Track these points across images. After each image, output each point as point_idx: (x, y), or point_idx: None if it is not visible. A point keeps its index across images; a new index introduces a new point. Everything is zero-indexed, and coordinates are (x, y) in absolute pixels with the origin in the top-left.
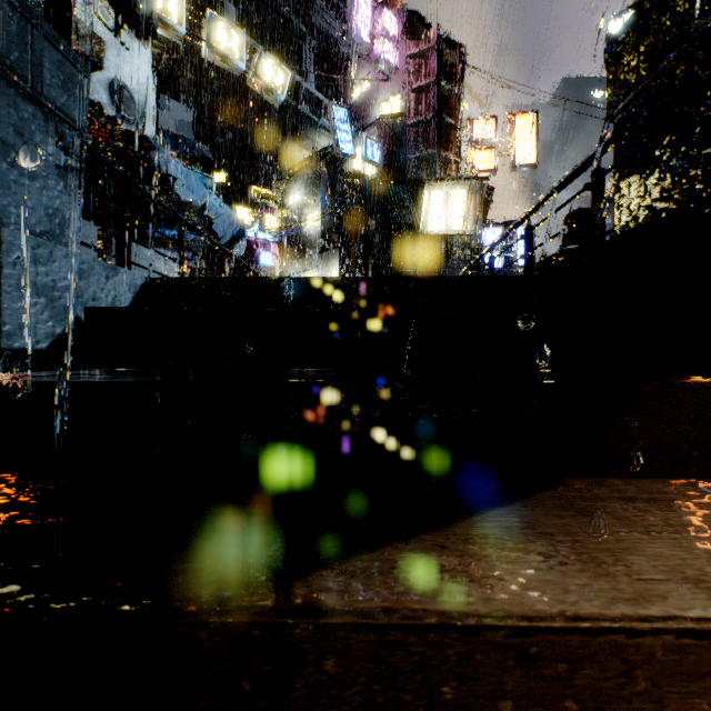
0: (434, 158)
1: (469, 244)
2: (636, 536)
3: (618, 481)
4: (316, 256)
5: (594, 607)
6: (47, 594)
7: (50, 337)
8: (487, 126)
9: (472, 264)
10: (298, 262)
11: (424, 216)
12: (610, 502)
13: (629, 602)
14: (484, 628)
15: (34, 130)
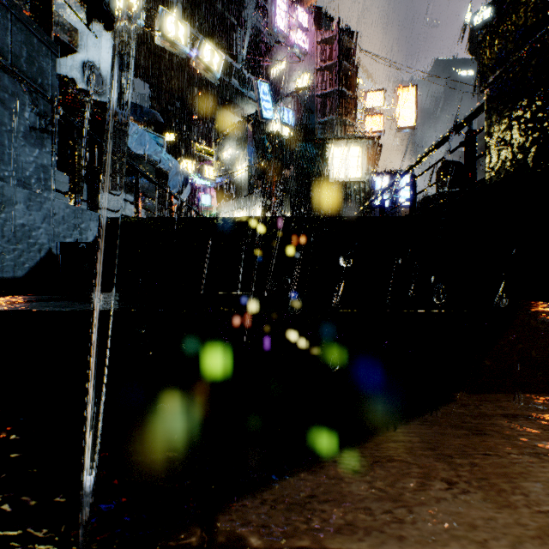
0: (336, 122)
1: (363, 189)
2: (526, 458)
3: (499, 397)
4: (244, 198)
5: (503, 547)
6: None
7: (26, 267)
8: (377, 96)
9: (367, 205)
10: (230, 203)
11: (329, 167)
12: (497, 420)
13: (535, 541)
14: None
15: (14, 99)
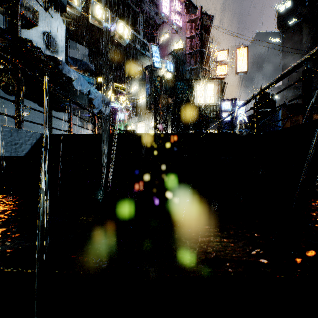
0: (199, 69)
1: (215, 110)
2: None
3: None
4: (143, 115)
5: None
6: None
7: None
8: (223, 54)
9: (221, 121)
10: (135, 118)
11: (194, 96)
12: None
13: None
14: None
15: None
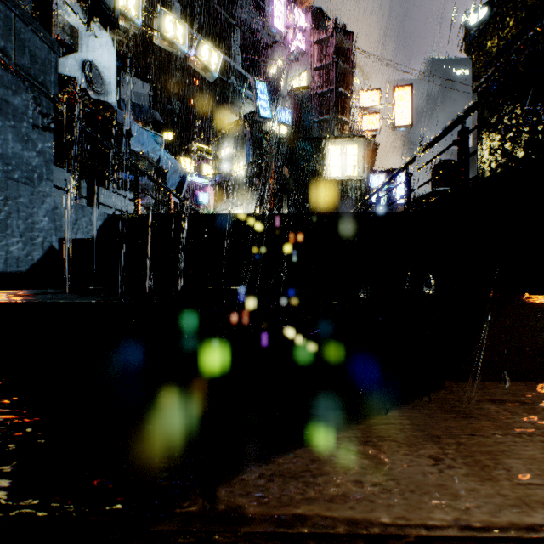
0: (333, 120)
1: (359, 187)
2: (510, 438)
3: (488, 384)
4: (242, 196)
5: (484, 514)
6: (2, 500)
7: (30, 262)
8: (373, 96)
9: (363, 203)
10: (228, 201)
11: (325, 165)
12: (484, 405)
13: (514, 509)
14: (388, 537)
15: (17, 98)
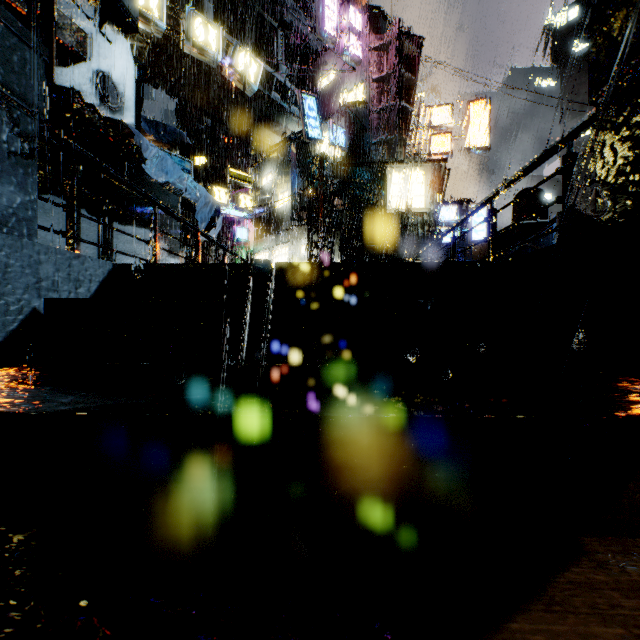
0: (395, 142)
1: (427, 221)
2: None
3: None
4: (286, 232)
5: None
6: None
7: (2, 333)
8: (443, 112)
9: (434, 243)
10: (270, 238)
11: (386, 195)
12: None
13: None
14: None
15: None
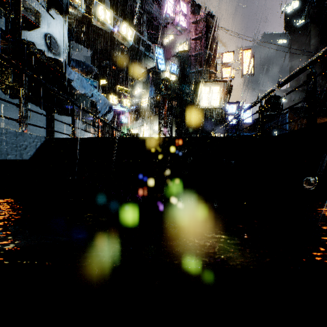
0: (204, 71)
1: (221, 113)
2: None
3: None
4: (147, 118)
5: None
6: None
7: None
8: (229, 55)
9: (226, 124)
10: (139, 121)
11: (199, 99)
12: None
13: None
14: None
15: None
